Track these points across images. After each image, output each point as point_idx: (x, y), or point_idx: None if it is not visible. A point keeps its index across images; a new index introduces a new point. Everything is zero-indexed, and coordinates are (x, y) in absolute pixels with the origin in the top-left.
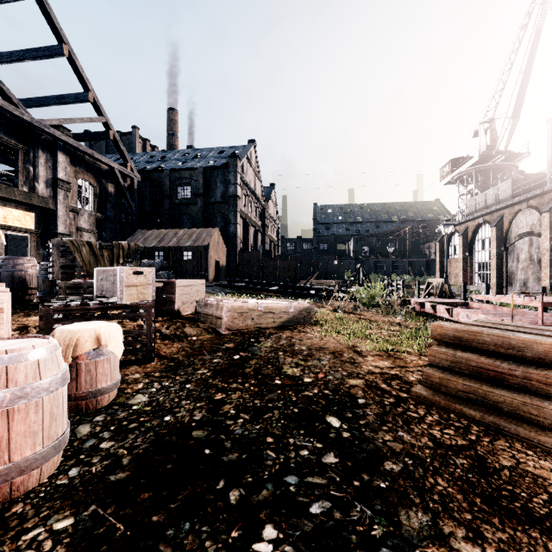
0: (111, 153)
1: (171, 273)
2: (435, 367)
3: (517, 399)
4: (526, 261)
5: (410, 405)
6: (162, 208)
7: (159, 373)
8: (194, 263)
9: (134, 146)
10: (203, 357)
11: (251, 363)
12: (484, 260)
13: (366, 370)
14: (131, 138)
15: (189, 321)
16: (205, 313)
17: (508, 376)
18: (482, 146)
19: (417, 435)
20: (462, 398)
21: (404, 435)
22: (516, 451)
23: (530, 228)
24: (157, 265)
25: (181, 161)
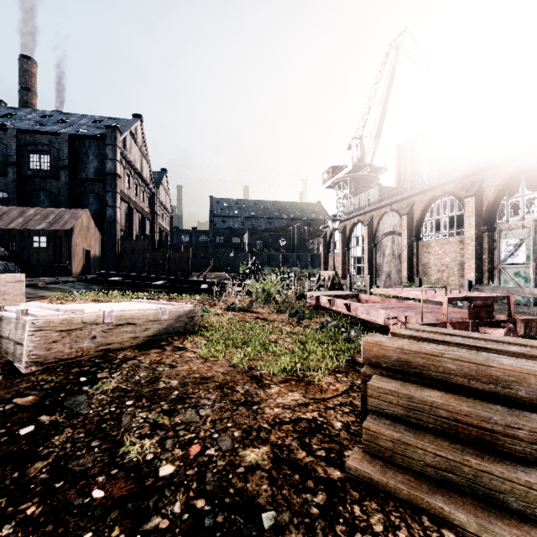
0: None
1: (11, 265)
2: (379, 416)
3: (536, 489)
4: (390, 256)
5: (355, 507)
6: (5, 178)
7: None
8: (50, 252)
9: None
10: None
11: (55, 442)
12: (358, 254)
13: (270, 418)
14: None
15: None
16: None
17: (504, 437)
18: (354, 158)
19: None
20: (433, 479)
21: None
22: None
23: (393, 228)
24: None
25: (38, 123)
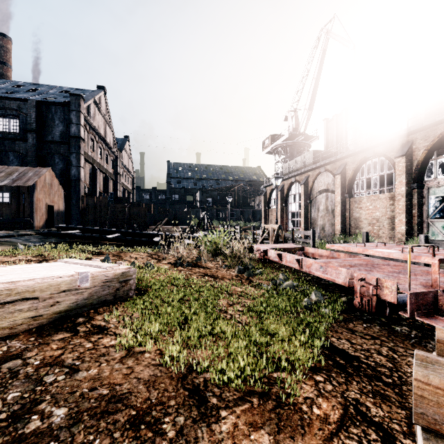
0: None
1: None
2: None
3: None
4: (324, 211)
5: None
6: None
7: None
8: (13, 207)
9: None
10: None
11: None
12: (295, 210)
13: None
14: None
15: None
16: None
17: None
18: (290, 127)
19: None
20: None
21: None
22: None
23: (327, 187)
24: None
25: (10, 92)
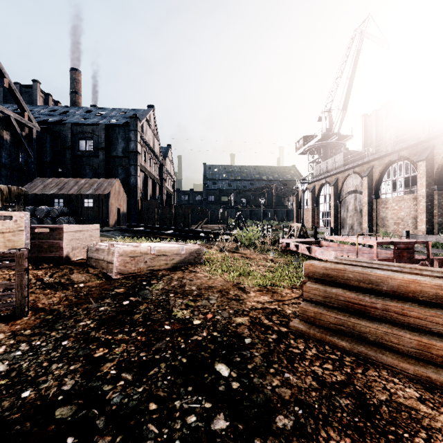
0: (10, 103)
1: (71, 219)
2: (309, 302)
3: (380, 330)
4: (353, 211)
5: (291, 340)
6: (64, 158)
7: (30, 331)
8: (95, 210)
9: (35, 99)
10: (89, 306)
11: (141, 308)
12: (326, 209)
13: (250, 306)
14: (32, 91)
15: (78, 266)
16: (97, 258)
17: (370, 308)
18: (323, 128)
19: (301, 376)
20: (334, 330)
21: (290, 377)
22: (385, 381)
23: (355, 188)
24: (56, 211)
25: (84, 117)
